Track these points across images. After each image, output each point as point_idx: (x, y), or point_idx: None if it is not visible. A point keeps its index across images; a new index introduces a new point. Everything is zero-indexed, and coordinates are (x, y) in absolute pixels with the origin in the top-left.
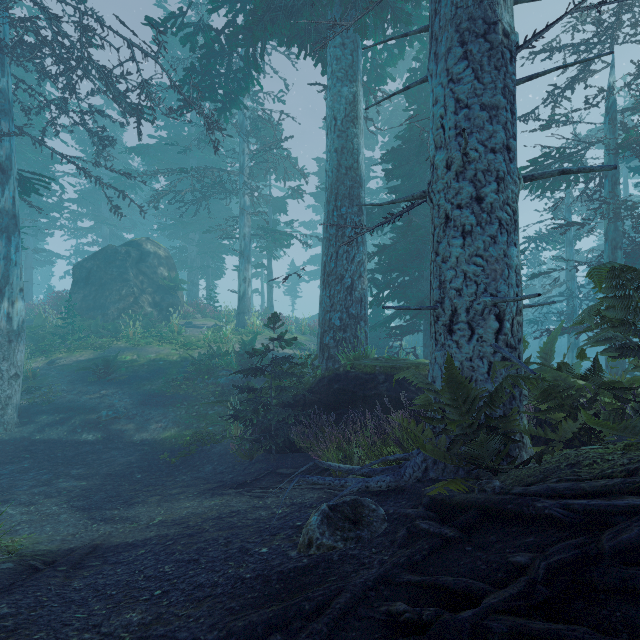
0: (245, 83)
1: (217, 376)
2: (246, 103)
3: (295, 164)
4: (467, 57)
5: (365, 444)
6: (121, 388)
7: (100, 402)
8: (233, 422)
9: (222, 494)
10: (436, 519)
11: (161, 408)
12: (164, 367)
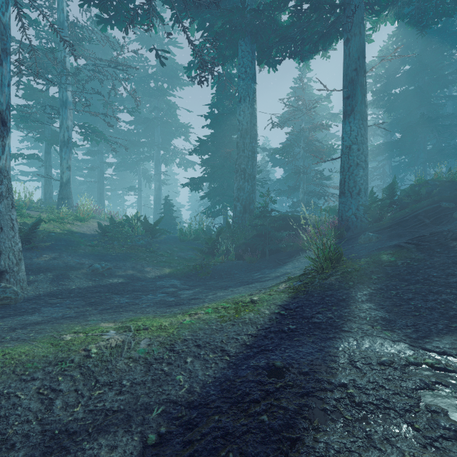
0: (141, 19)
1: (137, 239)
2: (65, 5)
3: (84, 77)
4: (363, 124)
5: (335, 230)
6: (58, 252)
7: (64, 262)
8: (258, 241)
9: (287, 264)
10: (385, 229)
11: (125, 261)
12: (64, 237)
